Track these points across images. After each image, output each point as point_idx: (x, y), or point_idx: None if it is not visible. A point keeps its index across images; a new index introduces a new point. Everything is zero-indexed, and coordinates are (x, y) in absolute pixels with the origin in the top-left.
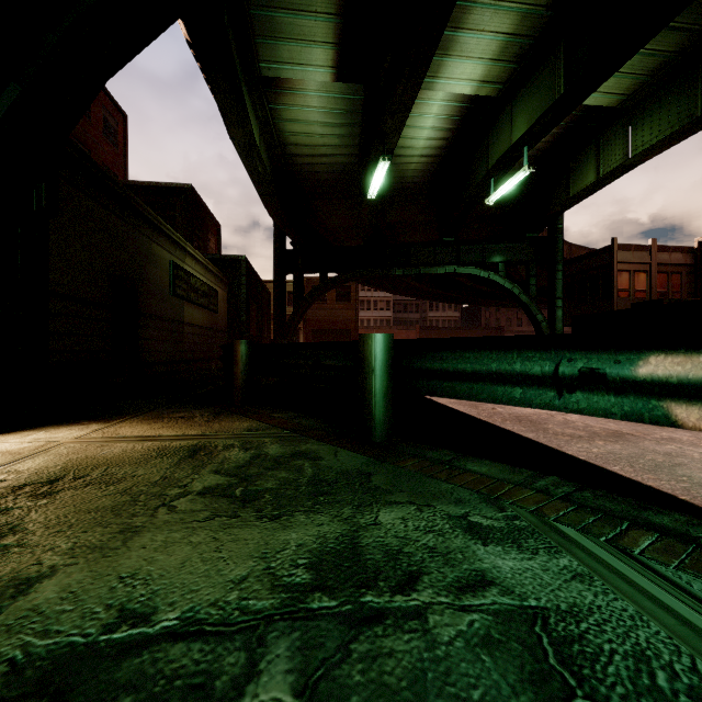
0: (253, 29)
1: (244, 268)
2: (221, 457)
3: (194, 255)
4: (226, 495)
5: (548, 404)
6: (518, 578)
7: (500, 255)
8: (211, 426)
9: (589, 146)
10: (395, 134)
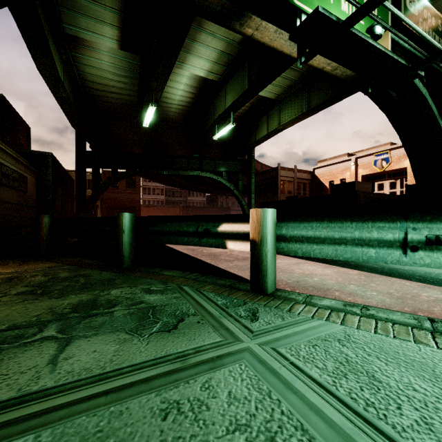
0: (57, 1)
1: (50, 161)
2: (29, 280)
3: (5, 149)
4: (32, 293)
5: (195, 243)
6: (155, 300)
7: (224, 167)
8: (21, 267)
9: (264, 116)
10: (159, 91)
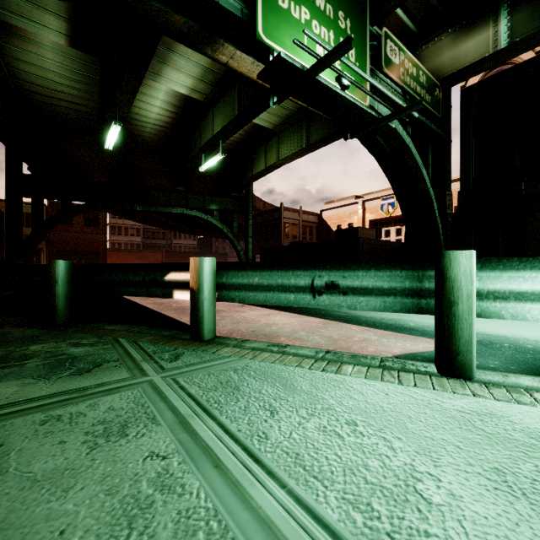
0: None
1: None
2: None
3: None
4: None
5: (142, 294)
6: (79, 352)
7: (216, 204)
8: None
9: (262, 147)
10: (126, 107)
